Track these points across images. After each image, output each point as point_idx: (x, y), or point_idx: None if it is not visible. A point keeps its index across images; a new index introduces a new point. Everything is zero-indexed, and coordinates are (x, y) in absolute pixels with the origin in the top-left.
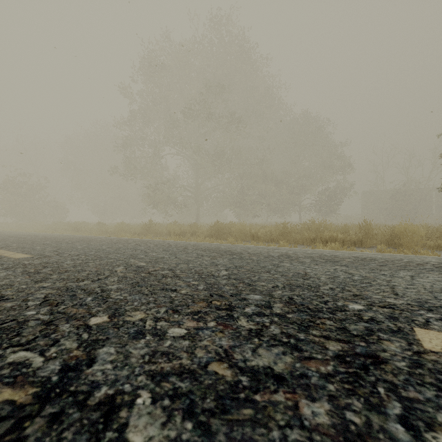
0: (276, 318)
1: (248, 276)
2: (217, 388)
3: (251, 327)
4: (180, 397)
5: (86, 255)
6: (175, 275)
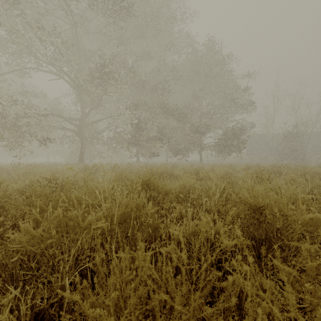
0: None
1: None
2: None
3: None
4: None
5: None
6: None
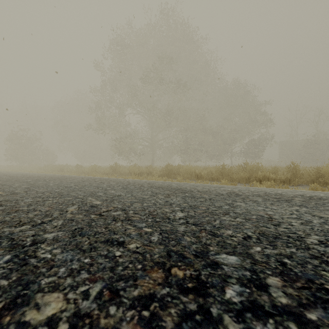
0: (293, 326)
1: (207, 220)
2: None
3: None
4: None
5: (51, 192)
6: (126, 218)
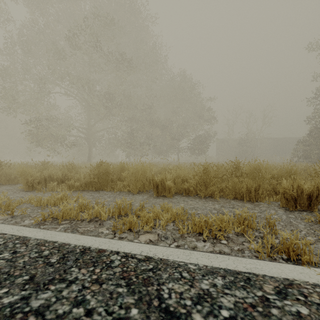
0: None
1: None
2: None
3: None
4: None
5: None
6: None
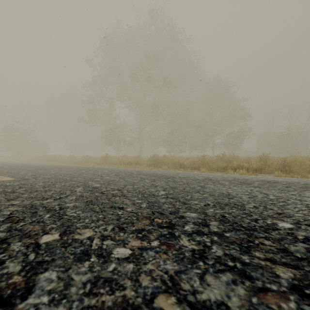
0: (215, 237)
1: (182, 195)
2: None
3: (194, 248)
4: None
5: (56, 178)
6: (122, 195)
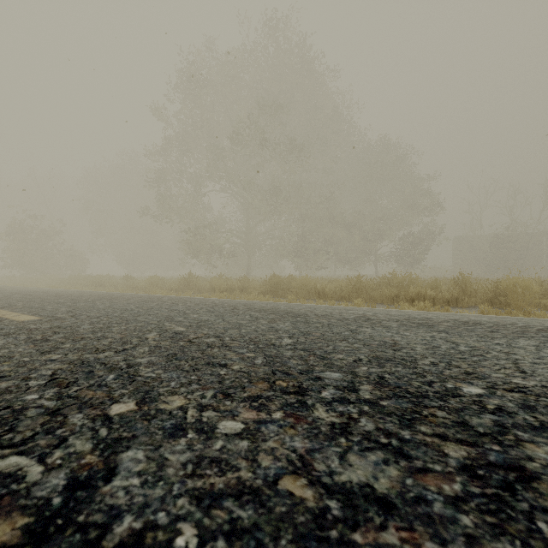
0: (366, 407)
1: (319, 346)
2: (294, 520)
3: (333, 420)
4: (241, 535)
5: (109, 317)
6: (223, 345)
